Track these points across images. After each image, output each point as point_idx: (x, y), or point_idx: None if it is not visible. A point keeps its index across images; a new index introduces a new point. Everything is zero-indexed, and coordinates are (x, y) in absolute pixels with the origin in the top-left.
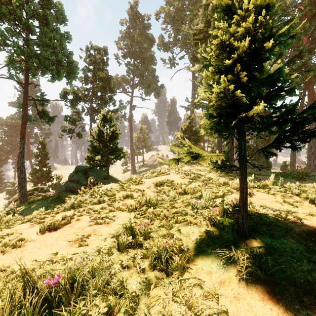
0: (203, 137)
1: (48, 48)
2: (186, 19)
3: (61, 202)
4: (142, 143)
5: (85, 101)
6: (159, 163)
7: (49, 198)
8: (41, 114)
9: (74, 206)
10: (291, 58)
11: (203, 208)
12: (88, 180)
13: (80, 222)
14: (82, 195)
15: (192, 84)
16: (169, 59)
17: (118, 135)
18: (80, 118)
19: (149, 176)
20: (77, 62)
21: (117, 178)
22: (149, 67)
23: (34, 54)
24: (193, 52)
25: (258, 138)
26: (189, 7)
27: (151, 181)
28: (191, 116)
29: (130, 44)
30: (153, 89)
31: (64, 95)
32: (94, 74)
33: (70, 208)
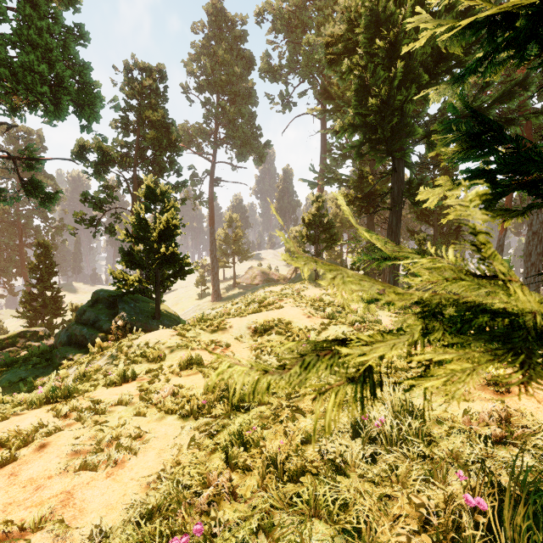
0: (340, 235)
1: (35, 51)
2: (311, 25)
3: (54, 369)
4: (232, 247)
5: (123, 166)
6: (263, 282)
7: (31, 360)
8: (30, 187)
9: (55, 395)
10: (507, 88)
11: (394, 445)
12: (115, 322)
13: (45, 456)
14: (94, 357)
15: (322, 141)
16: (280, 95)
17: (179, 228)
18: (112, 198)
19: (242, 311)
20: (98, 84)
21: (187, 309)
22: (245, 110)
23: (5, 62)
24: (323, 83)
25: (438, 238)
26: (317, 2)
27: (245, 323)
28: (321, 196)
29: (210, 66)
30: (252, 149)
31: (81, 152)
32: (139, 116)
33: (44, 399)
